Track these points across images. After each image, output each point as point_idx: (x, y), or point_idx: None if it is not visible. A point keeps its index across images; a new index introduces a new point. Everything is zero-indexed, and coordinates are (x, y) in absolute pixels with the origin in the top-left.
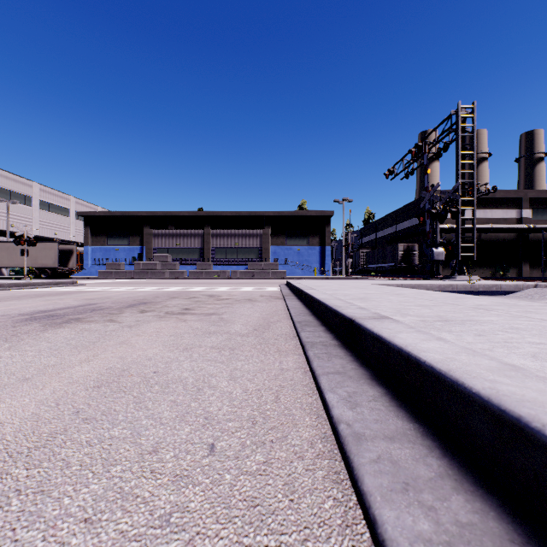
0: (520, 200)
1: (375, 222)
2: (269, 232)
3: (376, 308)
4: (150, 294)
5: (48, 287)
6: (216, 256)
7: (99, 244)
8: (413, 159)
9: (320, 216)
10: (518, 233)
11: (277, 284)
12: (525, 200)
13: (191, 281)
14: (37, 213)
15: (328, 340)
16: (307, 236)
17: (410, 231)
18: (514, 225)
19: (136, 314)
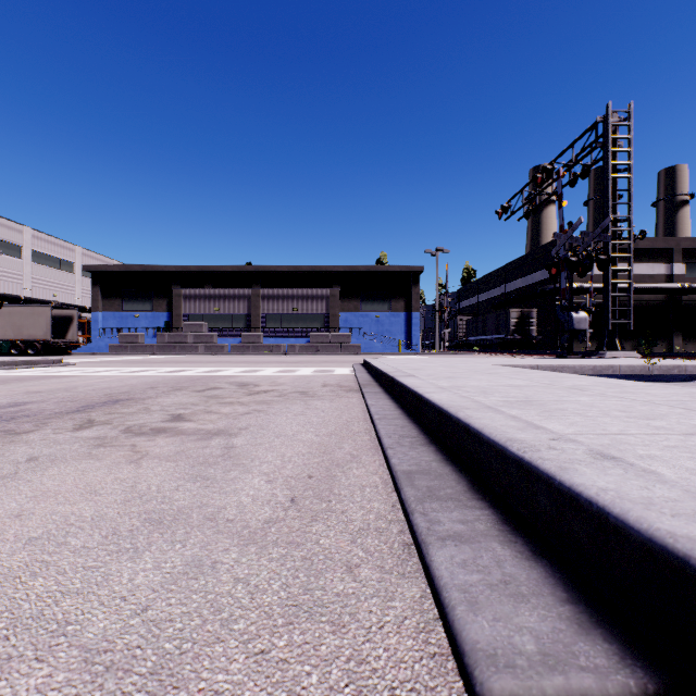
0: (671, 251)
1: (477, 281)
2: (339, 294)
3: (625, 446)
4: (148, 381)
5: (10, 369)
6: (268, 325)
7: (113, 310)
8: (538, 189)
9: (405, 273)
10: (668, 295)
11: (349, 363)
12: (677, 251)
13: (231, 359)
14: (28, 267)
15: (569, 635)
16: (388, 299)
17: (525, 292)
18: (663, 284)
19: (60, 433)
